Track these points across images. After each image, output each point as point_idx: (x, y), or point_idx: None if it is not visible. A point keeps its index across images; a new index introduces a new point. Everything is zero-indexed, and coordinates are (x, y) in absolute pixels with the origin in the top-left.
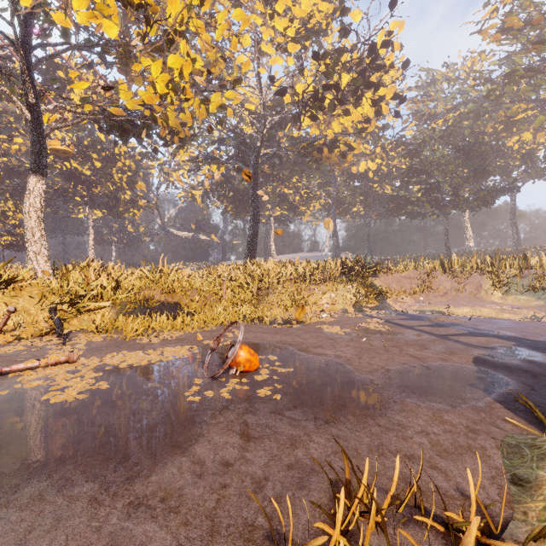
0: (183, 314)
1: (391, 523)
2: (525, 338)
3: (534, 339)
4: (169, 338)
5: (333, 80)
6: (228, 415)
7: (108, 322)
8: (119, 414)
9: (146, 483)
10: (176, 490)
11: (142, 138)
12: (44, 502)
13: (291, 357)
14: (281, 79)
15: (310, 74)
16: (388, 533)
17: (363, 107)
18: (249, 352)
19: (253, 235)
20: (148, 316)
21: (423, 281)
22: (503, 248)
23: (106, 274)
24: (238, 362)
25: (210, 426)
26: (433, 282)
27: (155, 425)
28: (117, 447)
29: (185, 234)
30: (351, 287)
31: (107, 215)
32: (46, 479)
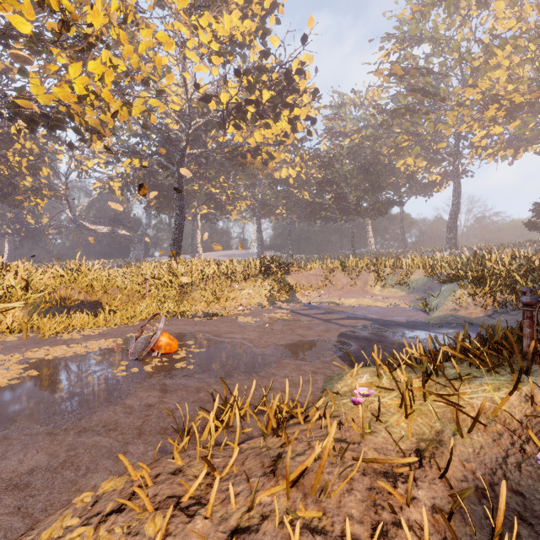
0: (105, 311)
1: (248, 416)
2: (381, 319)
3: (386, 319)
4: (91, 333)
5: (255, 94)
6: (151, 381)
7: (21, 322)
8: (55, 389)
9: (90, 421)
10: (113, 421)
11: (55, 130)
12: (10, 440)
13: (206, 341)
14: (206, 86)
15: (234, 85)
16: (245, 420)
17: (281, 123)
18: (169, 338)
19: (178, 234)
20: (68, 315)
21: (326, 278)
22: (395, 250)
23: (13, 273)
24: (160, 346)
25: (136, 388)
26: (334, 279)
27: (90, 392)
28: (60, 407)
29: (101, 228)
30: (266, 284)
31: (0, 203)
32: (5, 429)
